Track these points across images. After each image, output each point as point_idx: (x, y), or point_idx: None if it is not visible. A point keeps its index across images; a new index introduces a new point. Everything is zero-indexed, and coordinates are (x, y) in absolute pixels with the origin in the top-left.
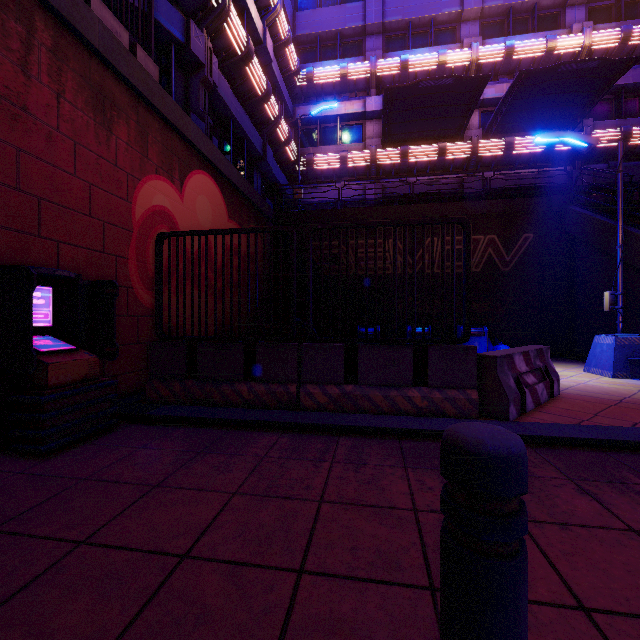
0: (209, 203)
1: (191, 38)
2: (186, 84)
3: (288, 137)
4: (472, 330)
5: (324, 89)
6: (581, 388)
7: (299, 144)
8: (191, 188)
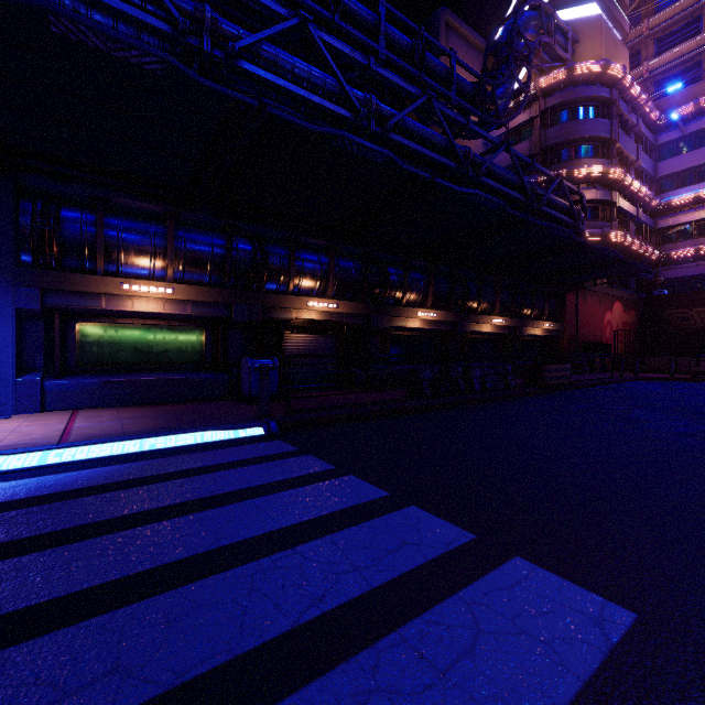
0: (618, 311)
1: None
2: None
3: (652, 253)
4: None
5: (680, 206)
6: None
7: (659, 252)
8: (614, 309)
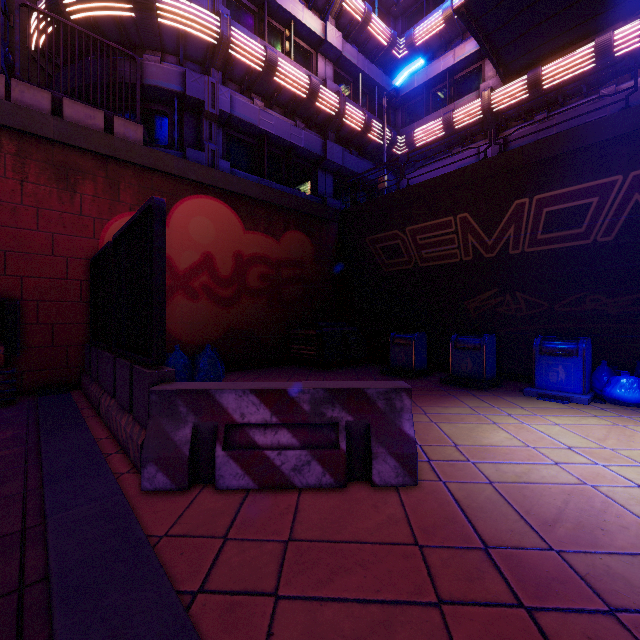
0: (211, 221)
1: (187, 85)
2: (199, 124)
3: (365, 124)
4: (555, 345)
5: (430, 47)
6: (531, 492)
7: (384, 126)
8: (181, 213)
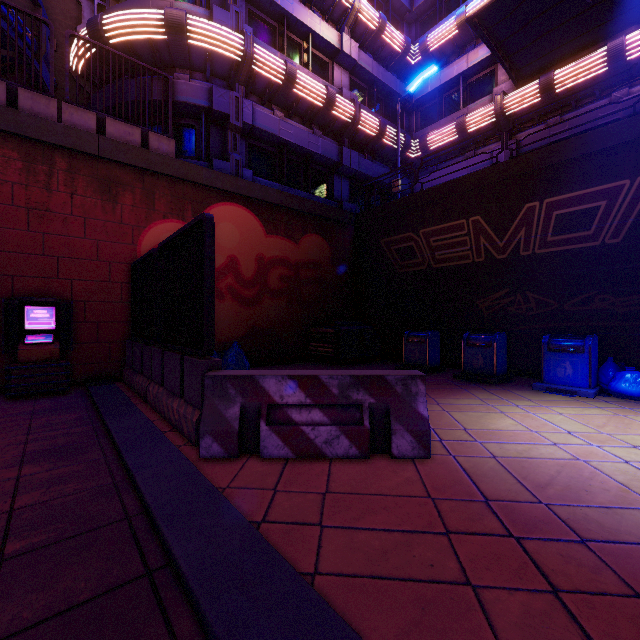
0: (235, 227)
1: (214, 100)
2: (224, 135)
3: (379, 130)
4: (562, 342)
5: (444, 52)
6: (529, 464)
7: (398, 131)
8: None
